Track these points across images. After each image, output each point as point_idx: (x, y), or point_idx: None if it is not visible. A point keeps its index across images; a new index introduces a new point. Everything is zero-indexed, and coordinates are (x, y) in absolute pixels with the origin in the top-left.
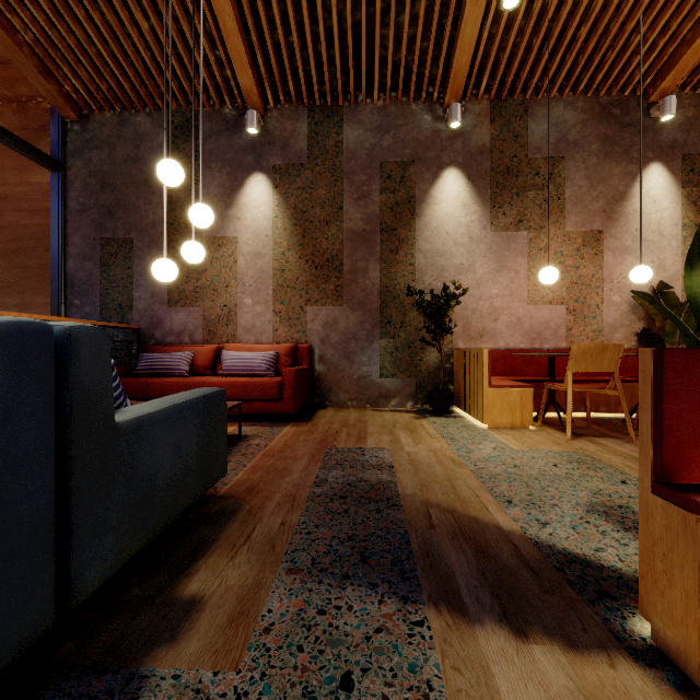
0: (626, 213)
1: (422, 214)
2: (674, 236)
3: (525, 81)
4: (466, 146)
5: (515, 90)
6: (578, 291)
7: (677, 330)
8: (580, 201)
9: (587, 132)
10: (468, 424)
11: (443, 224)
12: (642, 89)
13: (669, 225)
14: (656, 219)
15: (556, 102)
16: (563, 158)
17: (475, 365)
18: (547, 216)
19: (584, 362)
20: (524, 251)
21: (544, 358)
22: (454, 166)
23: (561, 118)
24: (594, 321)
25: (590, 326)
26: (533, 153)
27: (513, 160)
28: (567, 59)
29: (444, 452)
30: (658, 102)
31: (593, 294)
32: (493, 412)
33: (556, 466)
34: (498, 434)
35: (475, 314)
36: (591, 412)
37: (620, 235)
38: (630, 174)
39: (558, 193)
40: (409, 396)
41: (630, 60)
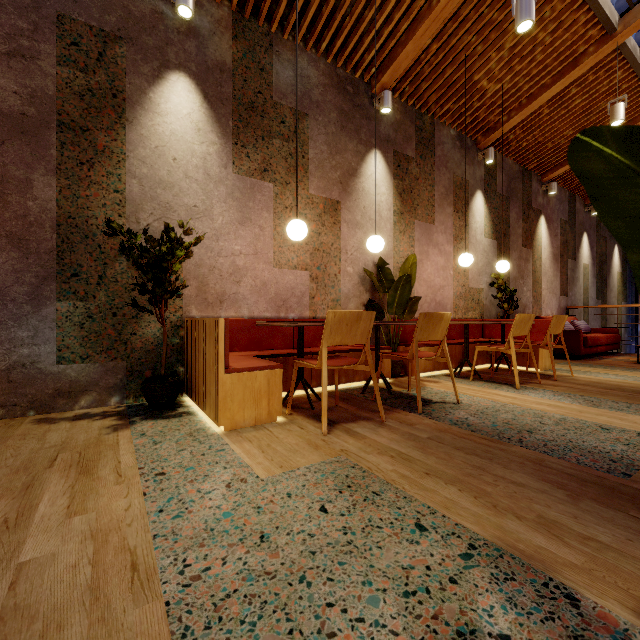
0: (357, 189)
1: (136, 122)
2: (388, 220)
3: (271, 10)
4: (202, 52)
5: (261, 13)
6: (320, 258)
7: (395, 301)
8: (322, 166)
9: (328, 98)
10: (197, 429)
11: (169, 146)
12: (369, 77)
13: (386, 209)
14: (378, 201)
15: (301, 52)
16: (307, 115)
17: (208, 341)
18: (292, 172)
19: (340, 334)
20: (270, 205)
21: (290, 328)
22: (185, 72)
23: (306, 72)
24: (333, 290)
25: (330, 295)
26: (279, 97)
27: (258, 96)
28: (312, 2)
29: (125, 532)
30: (380, 93)
31: (332, 263)
32: (233, 407)
33: (325, 511)
34: (238, 444)
35: (213, 273)
36: (333, 385)
37: (353, 209)
38: (360, 153)
39: (303, 150)
40: (114, 388)
41: (363, 39)
